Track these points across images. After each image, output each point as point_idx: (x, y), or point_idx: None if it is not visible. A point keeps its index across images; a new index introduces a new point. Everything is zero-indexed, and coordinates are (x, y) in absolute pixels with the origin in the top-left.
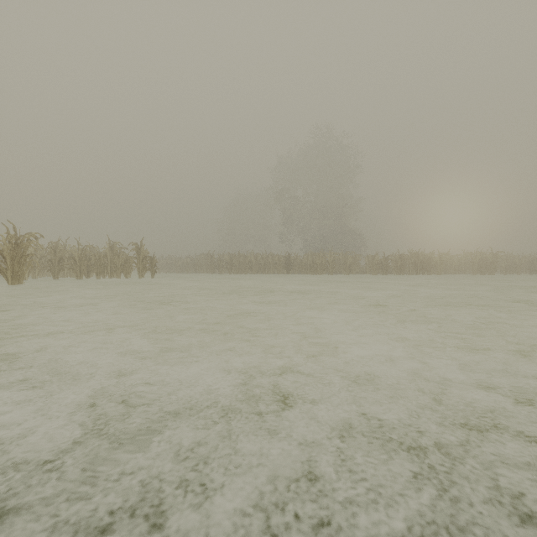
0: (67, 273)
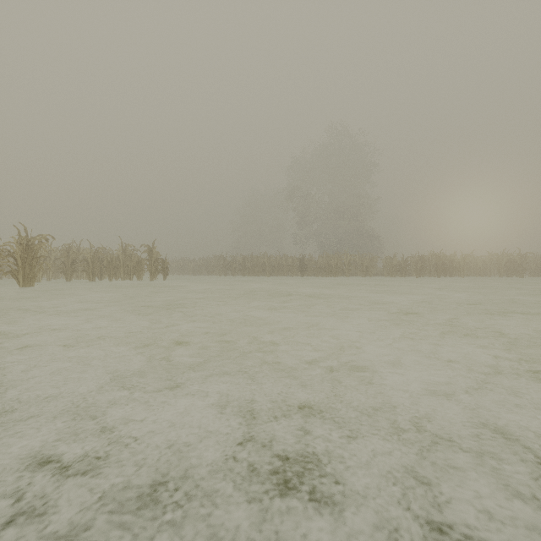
0: (81, 276)
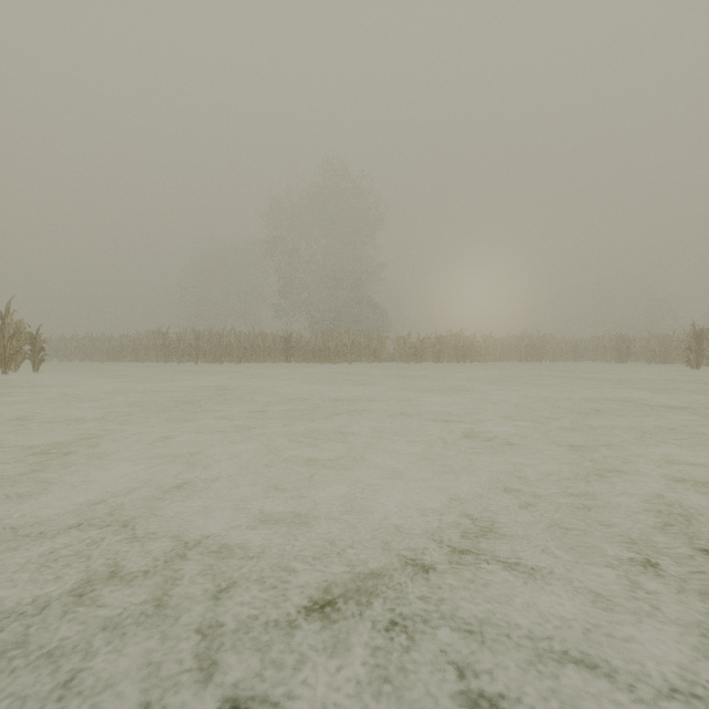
0: None
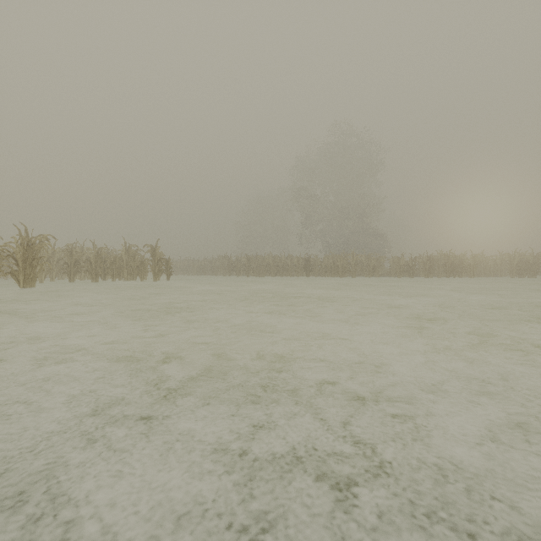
0: (84, 276)
